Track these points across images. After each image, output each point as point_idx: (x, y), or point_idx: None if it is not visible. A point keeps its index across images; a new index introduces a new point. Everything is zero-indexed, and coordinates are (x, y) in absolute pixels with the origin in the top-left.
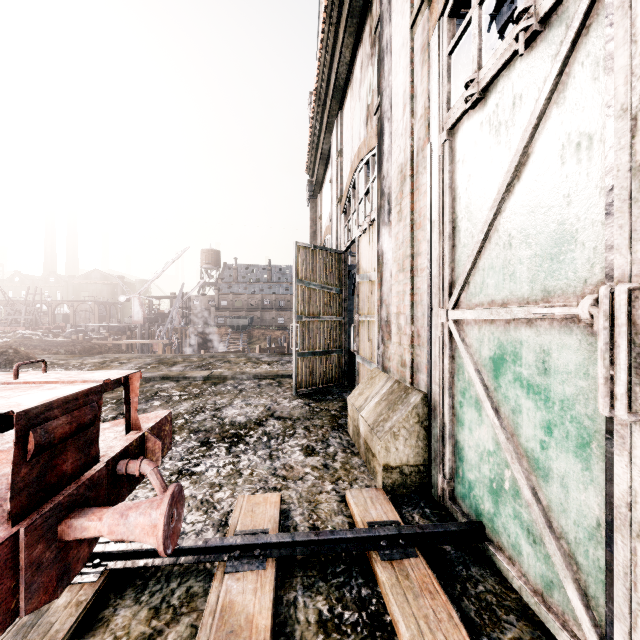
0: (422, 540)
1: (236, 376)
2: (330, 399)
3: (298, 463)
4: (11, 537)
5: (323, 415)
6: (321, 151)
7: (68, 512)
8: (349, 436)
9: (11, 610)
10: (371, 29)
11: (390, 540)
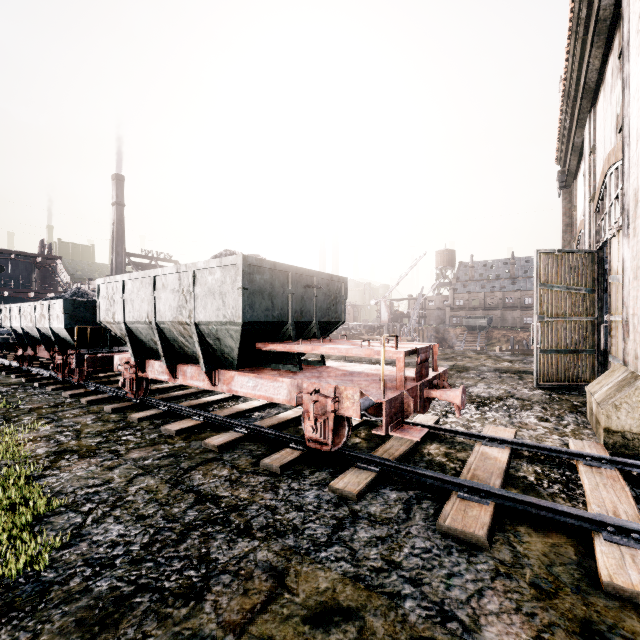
0: (623, 467)
1: (477, 368)
2: (575, 394)
3: (532, 423)
4: (417, 385)
5: (563, 403)
6: (572, 145)
7: (425, 387)
8: (586, 418)
9: (417, 407)
10: (619, 45)
11: (594, 460)
